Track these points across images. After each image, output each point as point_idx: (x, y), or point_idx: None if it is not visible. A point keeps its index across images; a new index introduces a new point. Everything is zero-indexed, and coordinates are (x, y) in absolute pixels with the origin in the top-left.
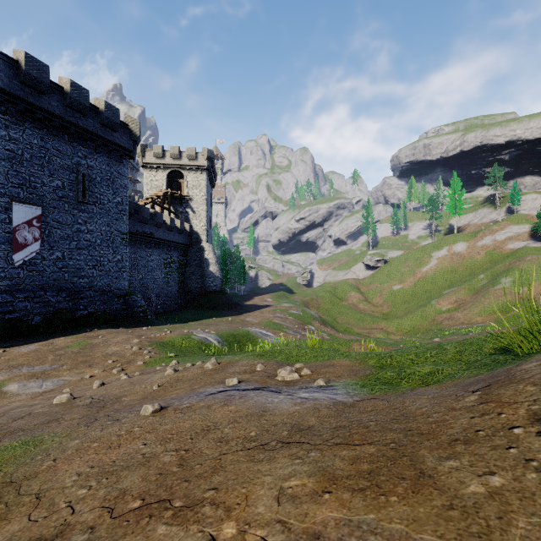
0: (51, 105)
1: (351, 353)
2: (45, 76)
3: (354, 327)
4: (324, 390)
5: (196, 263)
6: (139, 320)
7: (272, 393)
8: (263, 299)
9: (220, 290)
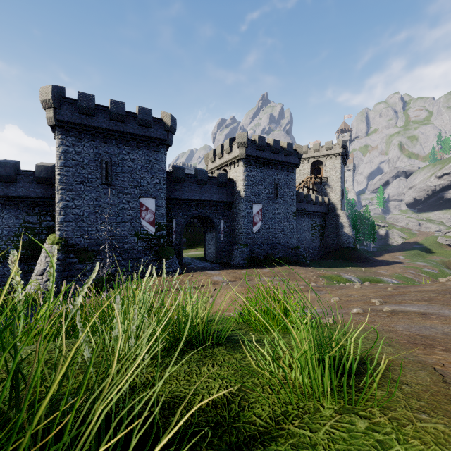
0: (265, 154)
1: None
2: (264, 142)
3: None
4: None
5: (332, 226)
6: (304, 263)
7: None
8: (394, 256)
9: (352, 246)
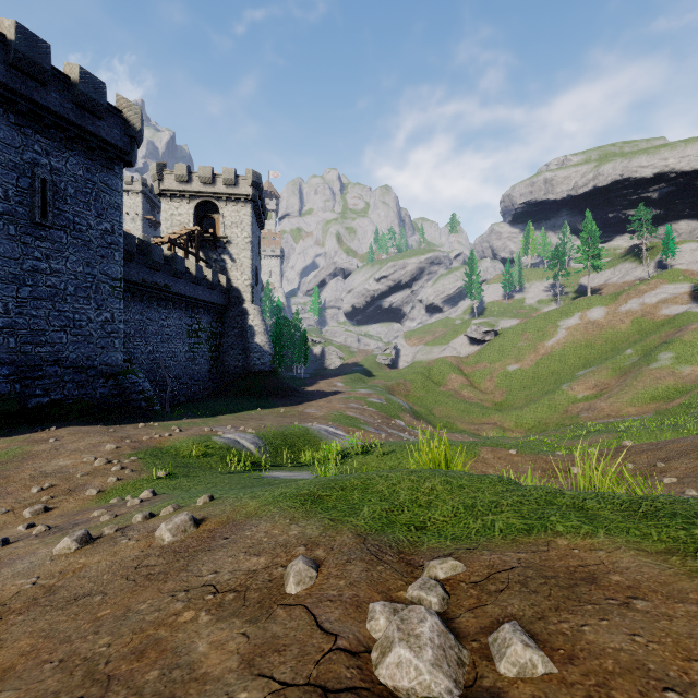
0: None
1: (578, 500)
2: None
3: (457, 422)
4: None
5: (236, 332)
6: (138, 413)
7: None
8: (331, 384)
9: (270, 370)
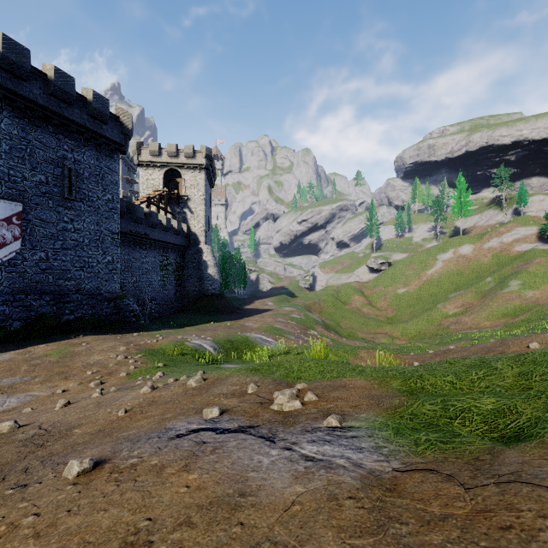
0: (33, 93)
1: (364, 368)
2: (25, 61)
3: (358, 332)
4: (339, 437)
5: (194, 265)
6: (131, 326)
7: (262, 442)
8: (264, 303)
9: (219, 293)
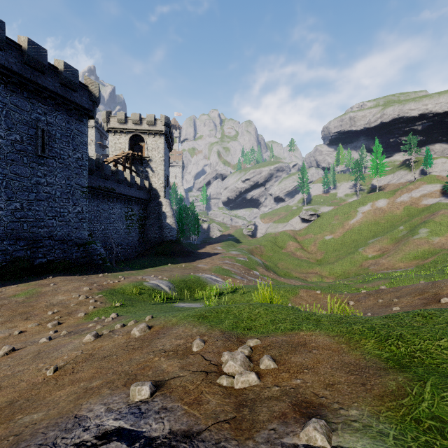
0: (9, 61)
1: (319, 317)
2: (0, 32)
3: (293, 272)
4: None
5: (155, 216)
6: (98, 267)
7: None
8: (214, 248)
9: (176, 239)
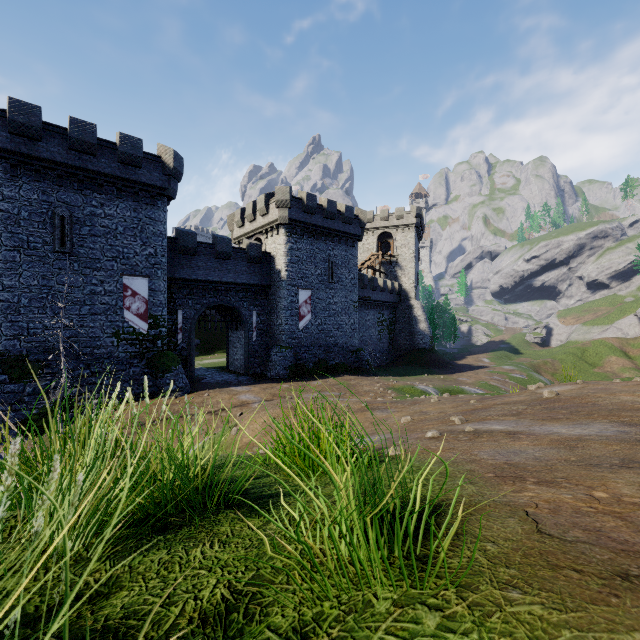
0: (317, 220)
1: None
2: (315, 203)
3: None
4: None
5: (405, 320)
6: (368, 371)
7: None
8: (477, 359)
9: (429, 348)
